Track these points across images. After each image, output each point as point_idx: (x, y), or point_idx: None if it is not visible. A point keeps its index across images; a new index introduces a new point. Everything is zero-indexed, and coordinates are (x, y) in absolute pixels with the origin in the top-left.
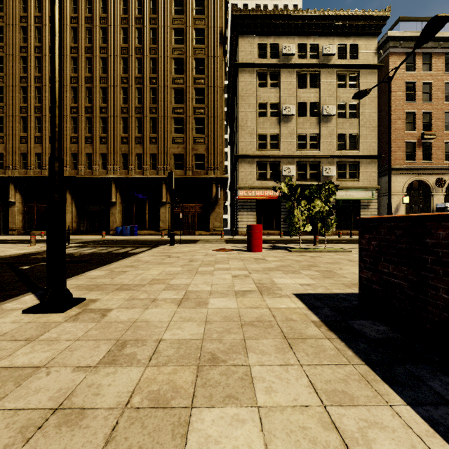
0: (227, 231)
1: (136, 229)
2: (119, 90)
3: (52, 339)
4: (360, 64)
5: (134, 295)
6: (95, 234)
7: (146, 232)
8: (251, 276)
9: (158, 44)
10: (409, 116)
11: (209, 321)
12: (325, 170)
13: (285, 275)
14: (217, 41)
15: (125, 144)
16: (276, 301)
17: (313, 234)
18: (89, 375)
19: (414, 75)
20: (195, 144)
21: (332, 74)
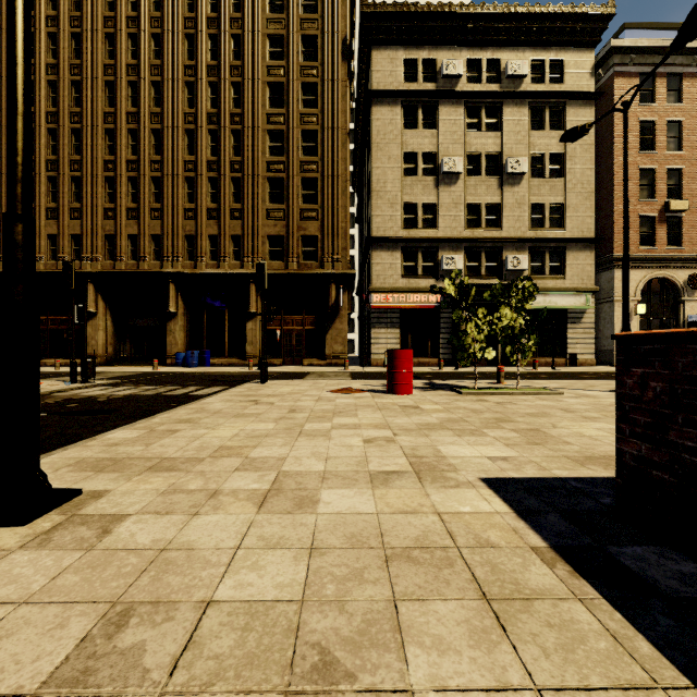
0: (354, 360)
1: (208, 355)
2: (181, 134)
3: None
4: (568, 92)
5: (178, 481)
6: (143, 364)
7: (224, 361)
8: (398, 441)
9: (244, 60)
10: (645, 174)
11: (318, 548)
12: (510, 261)
13: (459, 438)
14: (337, 55)
15: (191, 221)
16: (450, 496)
17: (492, 364)
18: None
19: (654, 109)
20: (302, 219)
21: (521, 108)
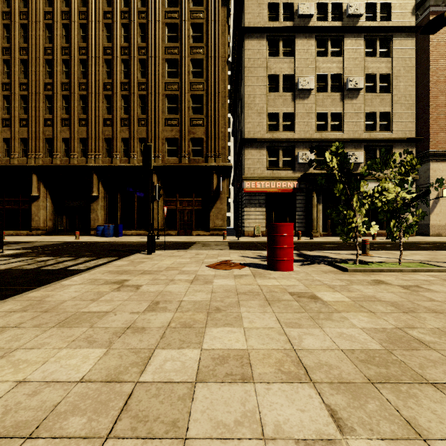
0: (230, 231)
1: (121, 228)
2: (102, 63)
3: None
4: (394, 26)
5: None
6: (74, 234)
7: (133, 232)
8: None
9: (148, 6)
10: None
11: None
12: (350, 156)
13: None
14: (218, 2)
15: (109, 127)
16: None
17: (336, 235)
18: None
19: None
20: (192, 126)
21: (358, 40)
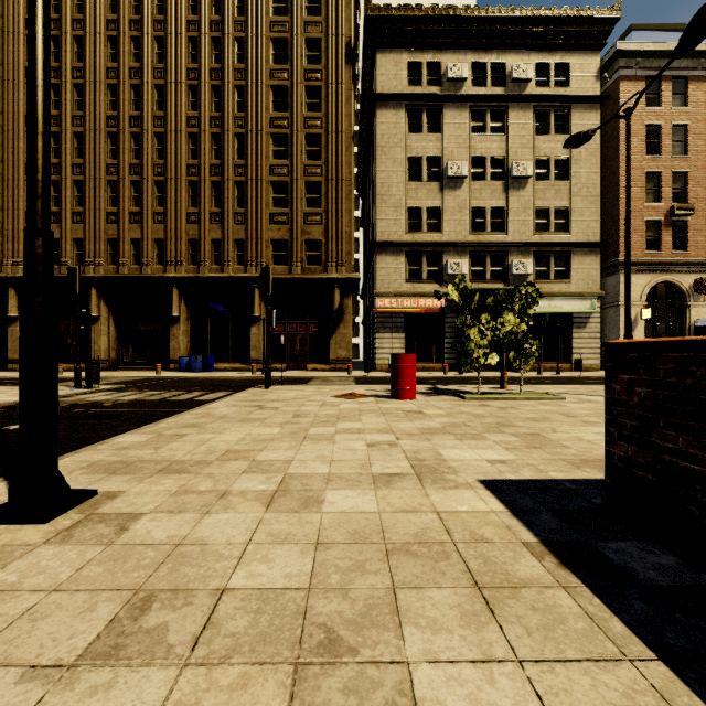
0: (358, 364)
1: (212, 360)
2: (185, 138)
3: (4, 587)
4: (573, 96)
5: (189, 482)
6: (146, 369)
7: (227, 366)
8: (400, 445)
9: (248, 63)
10: (651, 178)
11: (324, 543)
12: (515, 265)
13: (460, 442)
14: (341, 59)
15: (195, 225)
16: (448, 496)
17: (497, 369)
18: (51, 693)
19: (660, 113)
20: (306, 224)
21: (527, 112)
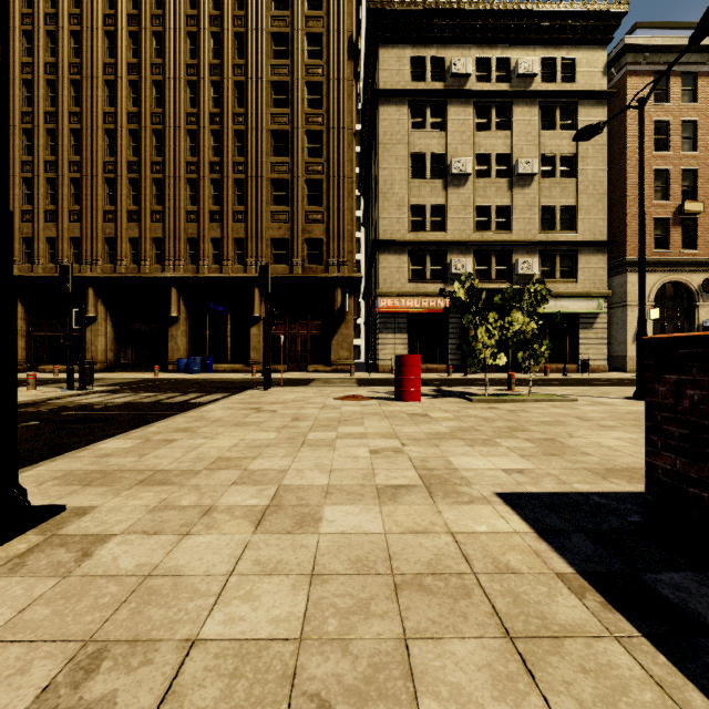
0: (360, 366)
1: (211, 361)
2: (183, 135)
3: None
4: (579, 91)
5: (170, 496)
6: (144, 370)
7: (227, 367)
8: (406, 452)
9: (248, 59)
10: (659, 176)
11: (320, 575)
12: (521, 264)
13: (471, 449)
14: (343, 54)
15: (194, 223)
16: (463, 513)
17: (502, 370)
18: None
19: (668, 109)
20: (307, 222)
21: (532, 108)
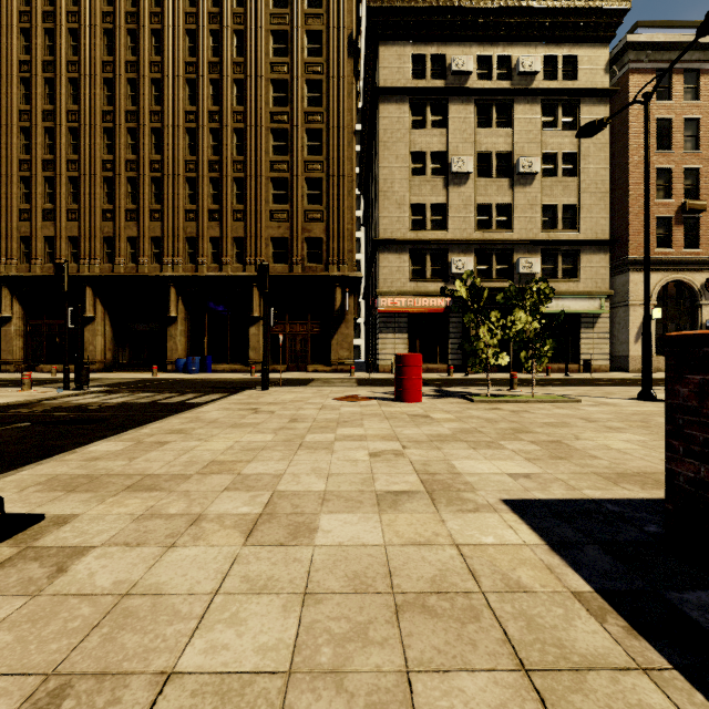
0: (360, 366)
1: (210, 361)
2: (182, 133)
3: None
4: (581, 89)
5: (158, 503)
6: (143, 370)
7: (226, 367)
8: (407, 455)
9: (247, 57)
10: (661, 174)
11: (314, 594)
12: (522, 263)
13: (475, 452)
14: (343, 52)
15: (193, 222)
16: (469, 523)
17: (503, 370)
18: None
19: (671, 106)
20: (307, 221)
21: (533, 106)
